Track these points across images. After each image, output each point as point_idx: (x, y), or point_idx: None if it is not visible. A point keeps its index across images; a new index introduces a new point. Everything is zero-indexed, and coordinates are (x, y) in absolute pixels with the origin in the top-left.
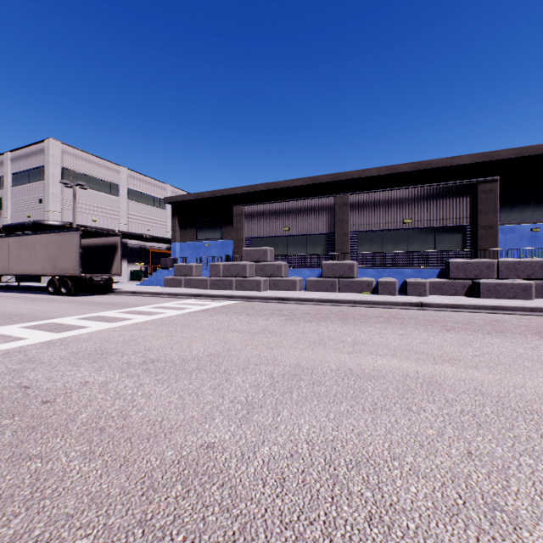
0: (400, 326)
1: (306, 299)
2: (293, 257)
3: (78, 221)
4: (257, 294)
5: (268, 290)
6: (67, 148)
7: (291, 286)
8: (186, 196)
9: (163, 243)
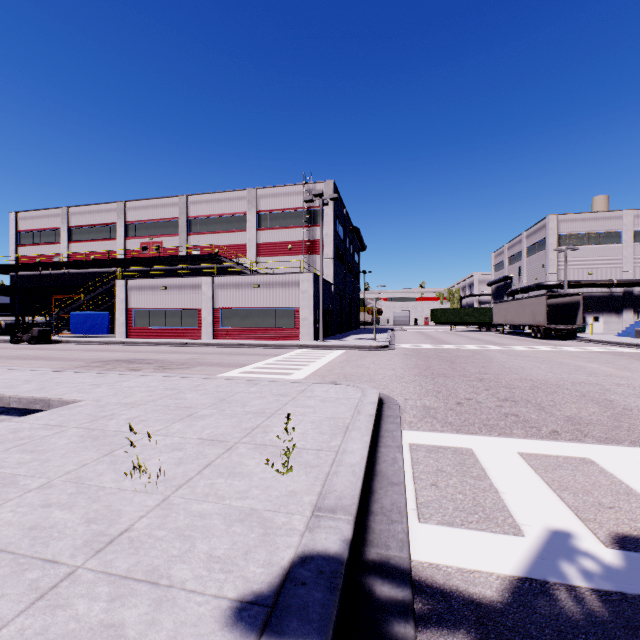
0: None
1: None
2: None
3: (573, 277)
4: None
5: None
6: (562, 217)
7: None
8: None
9: None
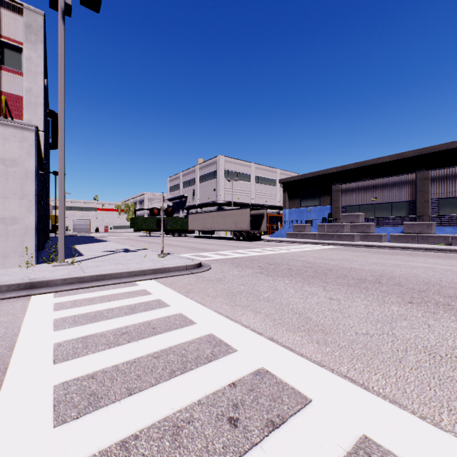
0: (445, 258)
1: (388, 246)
2: (379, 219)
3: (231, 199)
4: (352, 243)
5: (359, 241)
6: (226, 159)
7: (377, 239)
8: (293, 177)
9: (275, 209)
